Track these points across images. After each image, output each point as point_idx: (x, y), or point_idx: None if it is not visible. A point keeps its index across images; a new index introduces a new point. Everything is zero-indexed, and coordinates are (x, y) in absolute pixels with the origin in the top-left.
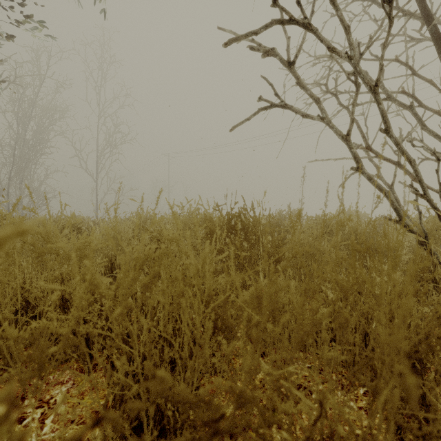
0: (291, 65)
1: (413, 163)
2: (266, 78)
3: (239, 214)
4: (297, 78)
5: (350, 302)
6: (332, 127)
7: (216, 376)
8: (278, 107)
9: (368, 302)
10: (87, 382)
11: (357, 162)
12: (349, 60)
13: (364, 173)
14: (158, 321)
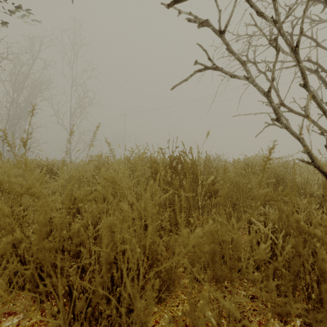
0: (222, 33)
1: (326, 113)
2: (201, 45)
3: (179, 157)
4: (226, 45)
5: (280, 235)
6: (255, 85)
7: (159, 305)
8: (210, 69)
9: (302, 237)
10: (39, 313)
11: (276, 114)
12: (274, 24)
13: (282, 123)
14: None
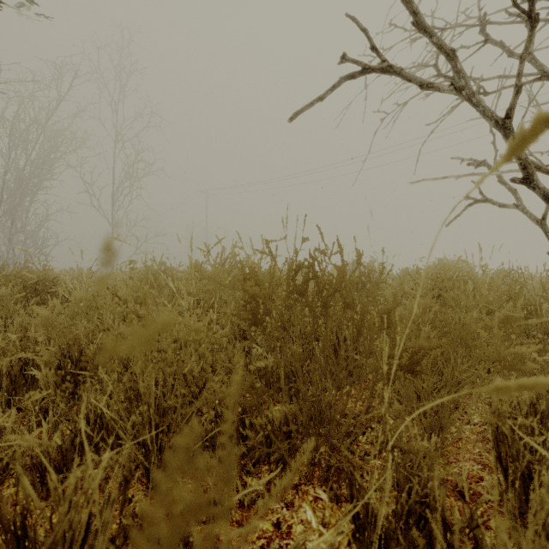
0: None
1: None
2: (355, 19)
3: (311, 262)
4: (414, 14)
5: None
6: (477, 104)
7: None
8: (375, 72)
9: None
10: None
11: (523, 169)
12: None
13: (537, 189)
14: None
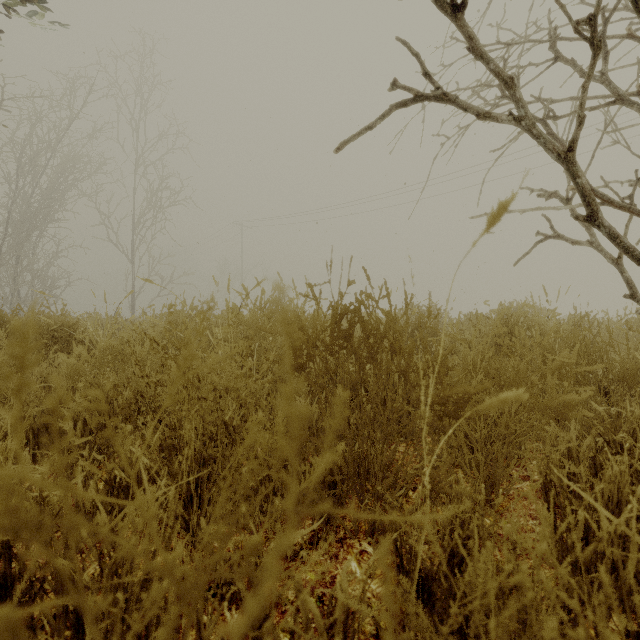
0: (459, 10)
1: None
2: (406, 43)
3: (357, 307)
4: (469, 39)
5: None
6: (537, 135)
7: None
8: (428, 99)
9: None
10: None
11: (587, 205)
12: None
13: (602, 227)
14: (129, 625)
